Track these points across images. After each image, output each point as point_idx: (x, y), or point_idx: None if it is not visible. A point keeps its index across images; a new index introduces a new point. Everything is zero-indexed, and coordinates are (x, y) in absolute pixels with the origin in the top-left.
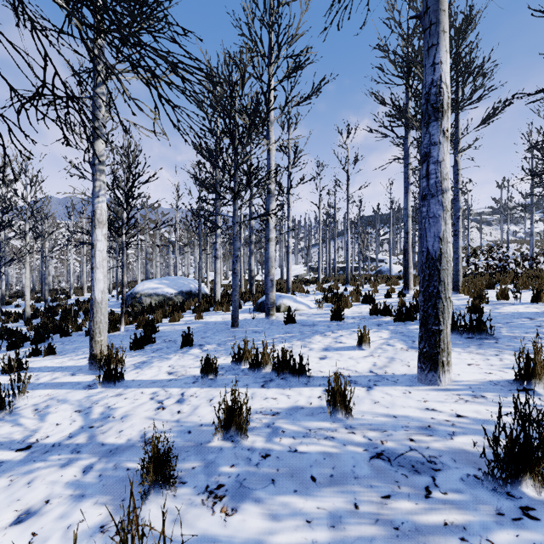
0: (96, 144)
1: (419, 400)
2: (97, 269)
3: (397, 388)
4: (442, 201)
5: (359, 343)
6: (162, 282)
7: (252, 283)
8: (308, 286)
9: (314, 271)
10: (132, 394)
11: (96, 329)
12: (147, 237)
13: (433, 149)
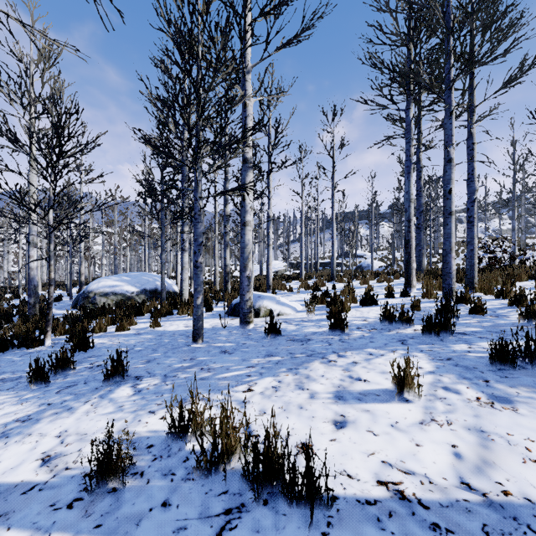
0: None
1: None
2: None
3: None
4: None
5: (399, 389)
6: (122, 279)
7: (226, 280)
8: (290, 282)
9: (293, 267)
10: None
11: None
12: (116, 230)
13: None
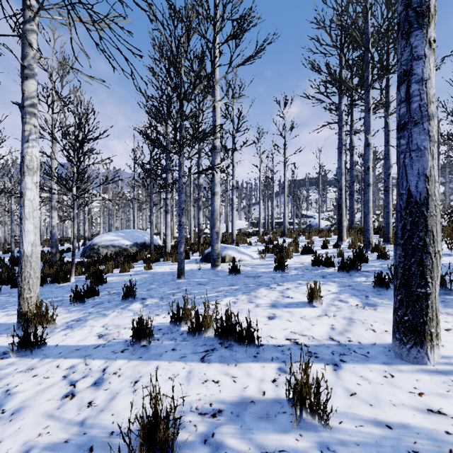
0: (25, 84)
1: (411, 392)
2: (26, 220)
3: (372, 368)
4: (428, 130)
5: (309, 300)
6: (119, 235)
7: (200, 235)
8: (250, 238)
9: (254, 225)
10: (44, 369)
11: (24, 285)
12: (110, 196)
13: (417, 64)
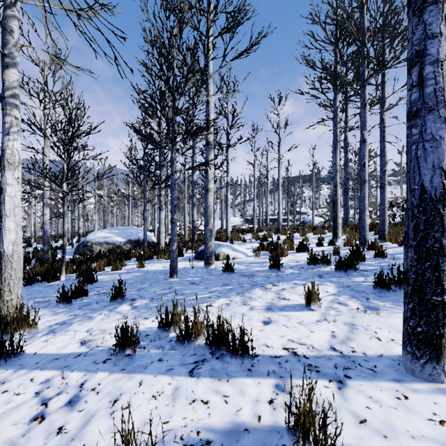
0: (6, 73)
1: (431, 419)
2: (6, 218)
3: (382, 386)
4: (445, 117)
5: (307, 303)
6: (112, 232)
7: (194, 232)
8: (245, 234)
9: (248, 222)
10: (17, 383)
11: (4, 286)
12: (105, 192)
13: (431, 43)
